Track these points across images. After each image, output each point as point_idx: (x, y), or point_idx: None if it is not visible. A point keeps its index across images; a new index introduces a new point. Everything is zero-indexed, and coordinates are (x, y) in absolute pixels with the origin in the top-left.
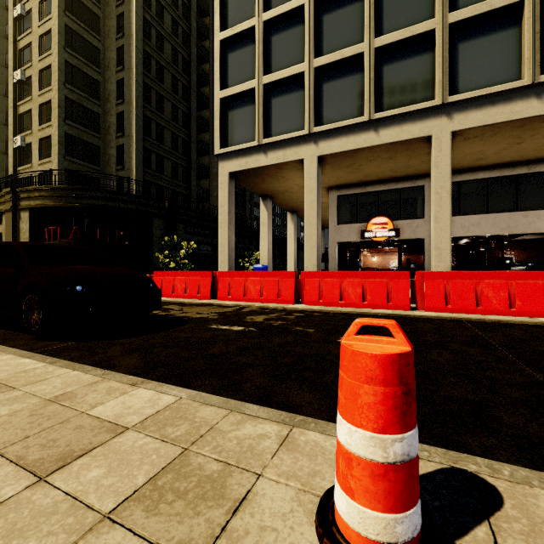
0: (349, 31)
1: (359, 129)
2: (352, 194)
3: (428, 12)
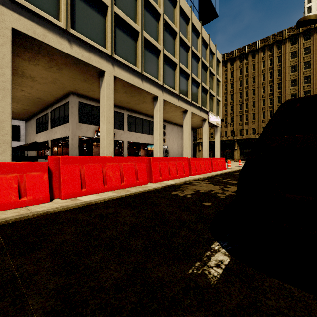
0: (130, 10)
1: (135, 74)
2: (89, 104)
3: (157, 40)
